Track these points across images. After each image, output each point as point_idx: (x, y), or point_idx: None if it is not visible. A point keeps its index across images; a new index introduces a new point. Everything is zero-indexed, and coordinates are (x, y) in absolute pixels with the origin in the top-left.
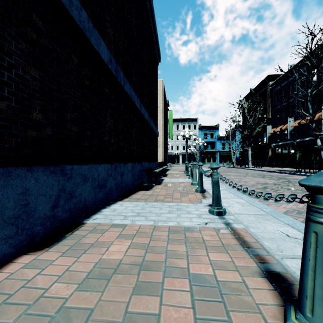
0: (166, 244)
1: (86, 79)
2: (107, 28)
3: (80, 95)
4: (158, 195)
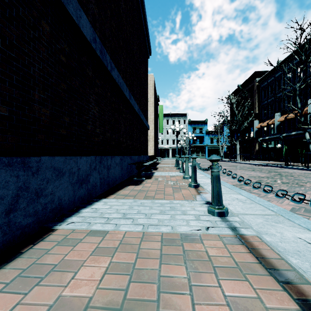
0: (158, 263)
1: (62, 55)
2: (90, 3)
3: (54, 72)
4: (148, 190)
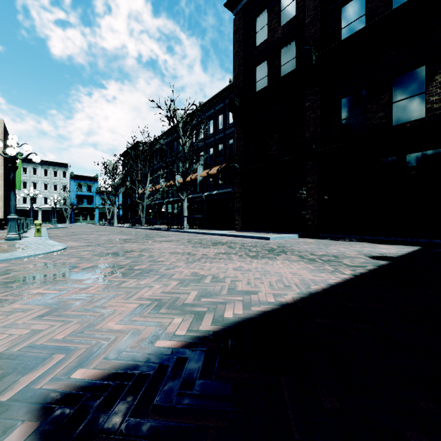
0: None
1: None
2: None
3: None
4: None
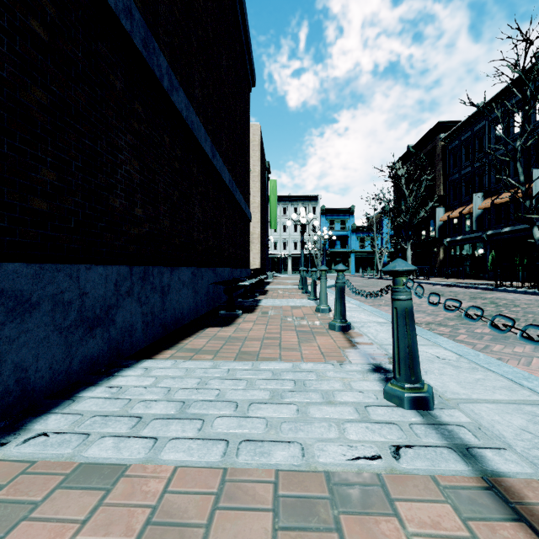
0: None
1: (37, 19)
2: None
3: (7, 52)
4: (246, 337)
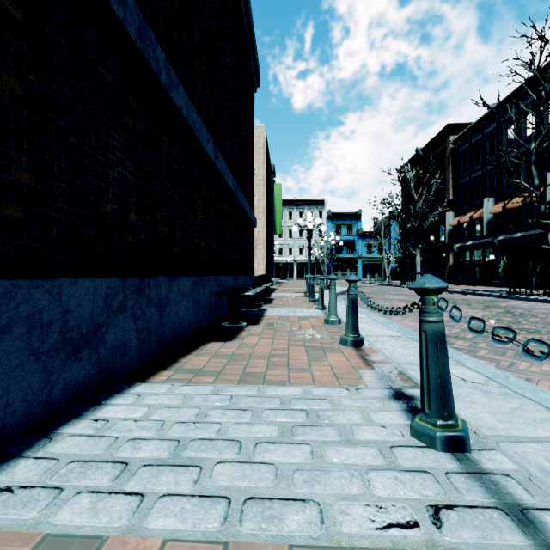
0: None
1: None
2: None
3: None
4: (251, 354)
